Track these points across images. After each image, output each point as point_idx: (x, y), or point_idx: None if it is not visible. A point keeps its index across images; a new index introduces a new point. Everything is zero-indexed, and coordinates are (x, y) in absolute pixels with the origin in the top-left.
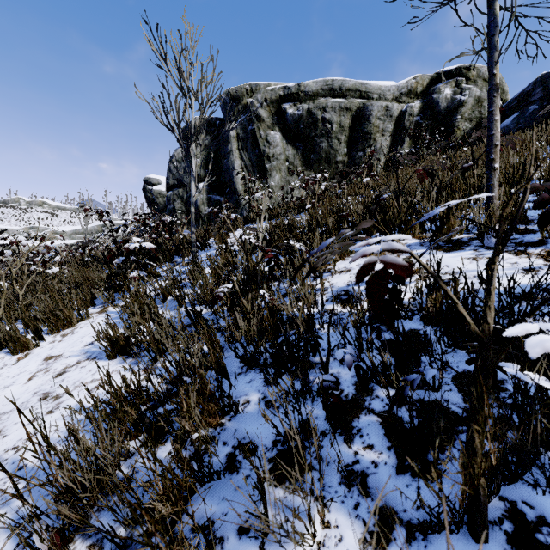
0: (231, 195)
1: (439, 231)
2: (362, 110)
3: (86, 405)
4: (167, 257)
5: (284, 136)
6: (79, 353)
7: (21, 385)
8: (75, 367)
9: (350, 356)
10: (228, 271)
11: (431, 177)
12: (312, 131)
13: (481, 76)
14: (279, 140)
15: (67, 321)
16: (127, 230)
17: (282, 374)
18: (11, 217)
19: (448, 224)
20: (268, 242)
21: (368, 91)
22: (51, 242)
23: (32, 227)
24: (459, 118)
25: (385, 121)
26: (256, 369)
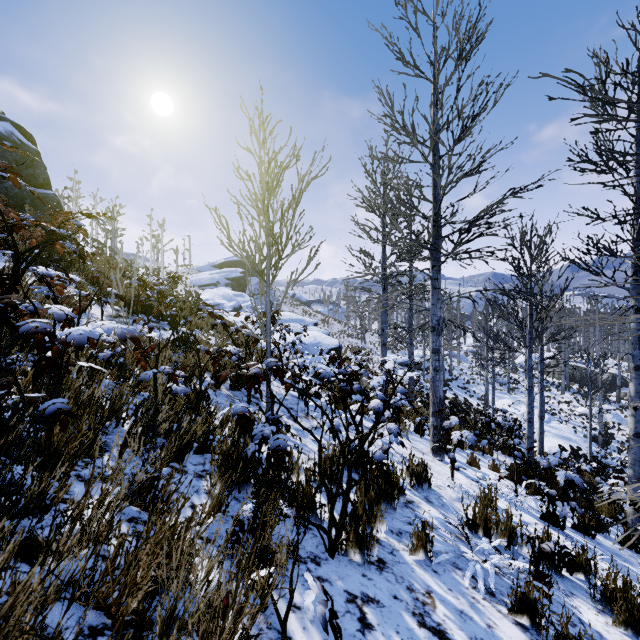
0: None
1: None
2: None
3: None
4: None
5: None
6: None
7: None
8: None
9: None
10: None
11: None
12: None
13: None
14: None
15: None
16: None
17: None
18: None
19: None
20: None
21: None
22: None
23: None
24: None
25: None
26: None
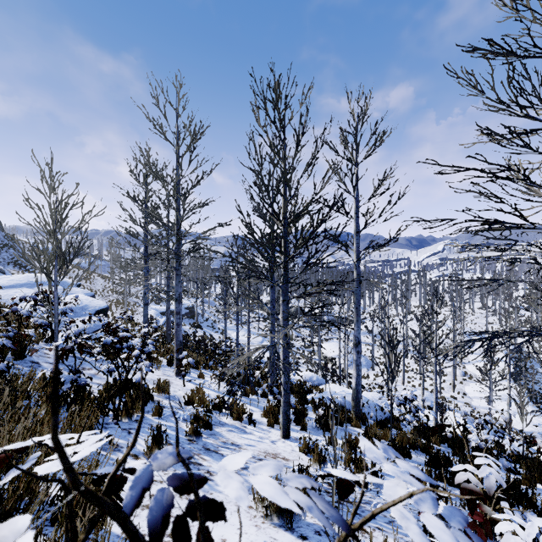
0: None
1: None
2: None
3: None
4: None
5: None
6: None
7: (227, 537)
8: None
9: None
10: None
11: None
12: None
13: None
14: None
15: None
16: None
17: None
18: None
19: None
20: None
21: None
22: None
23: None
24: None
25: None
26: None
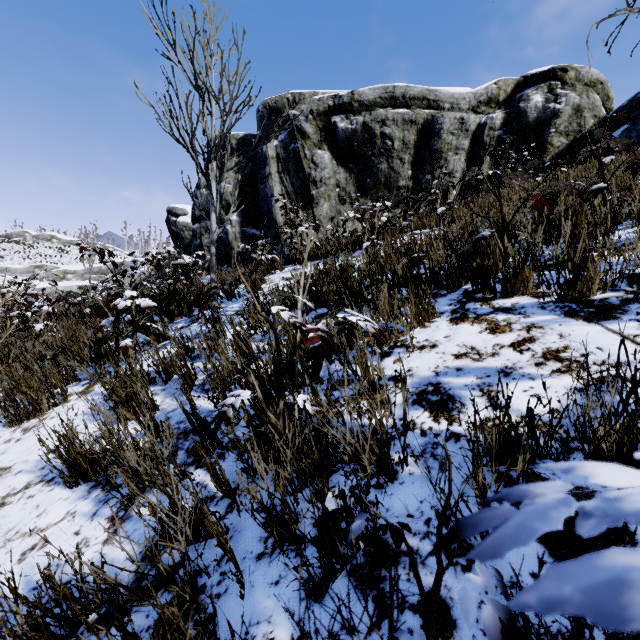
0: (270, 228)
1: (572, 288)
2: (430, 123)
3: (5, 591)
4: (183, 310)
5: (333, 156)
6: (34, 467)
7: None
8: (19, 496)
9: (490, 604)
10: (243, 366)
11: (550, 205)
12: (368, 149)
13: (581, 78)
14: (328, 161)
15: (33, 408)
16: (149, 269)
17: (336, 574)
18: (14, 254)
19: (586, 277)
20: (314, 295)
21: (438, 100)
22: (43, 289)
23: (38, 265)
24: (552, 131)
25: (459, 136)
26: (290, 550)
